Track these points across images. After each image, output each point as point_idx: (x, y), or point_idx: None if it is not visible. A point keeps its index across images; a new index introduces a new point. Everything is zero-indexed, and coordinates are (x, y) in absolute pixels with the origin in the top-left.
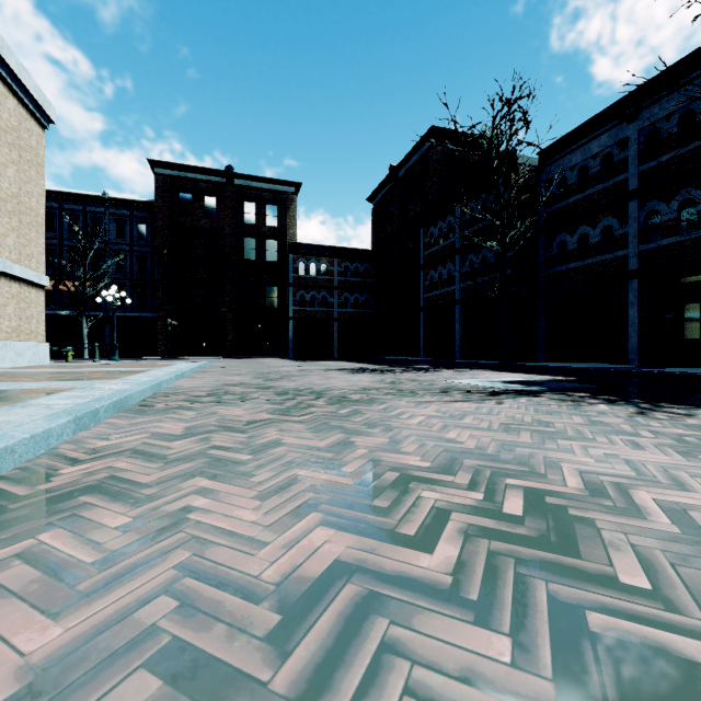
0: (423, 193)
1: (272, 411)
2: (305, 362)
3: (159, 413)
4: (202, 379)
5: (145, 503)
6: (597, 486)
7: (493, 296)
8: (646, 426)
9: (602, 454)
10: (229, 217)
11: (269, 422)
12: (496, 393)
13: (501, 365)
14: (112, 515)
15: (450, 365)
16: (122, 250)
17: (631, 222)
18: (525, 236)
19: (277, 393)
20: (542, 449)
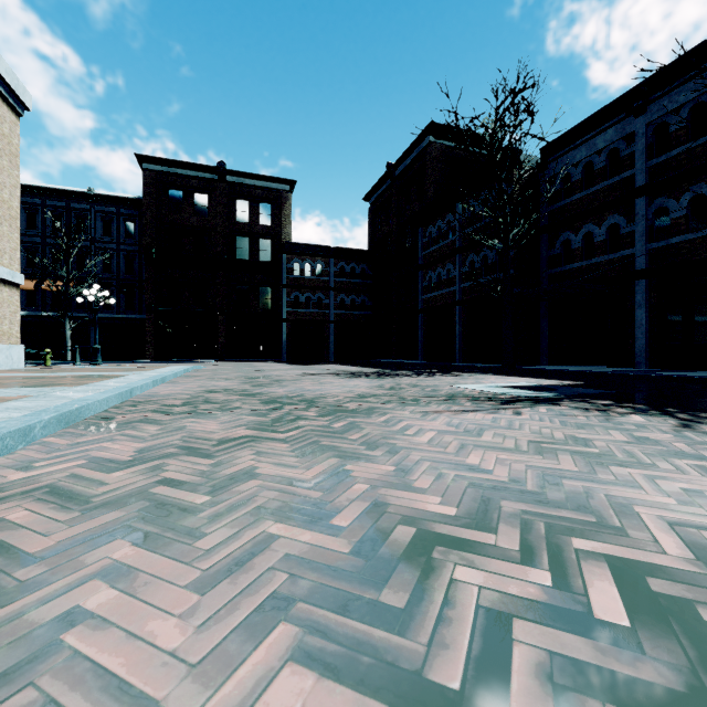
0: (421, 191)
1: (252, 425)
2: (299, 365)
3: (115, 428)
4: (183, 384)
5: (8, 600)
6: None
7: (496, 296)
8: (705, 445)
9: (679, 489)
10: (221, 215)
11: (246, 440)
12: (509, 401)
13: (503, 368)
14: None
15: (450, 368)
16: (108, 248)
17: (638, 220)
18: (527, 234)
19: (263, 402)
20: (597, 482)
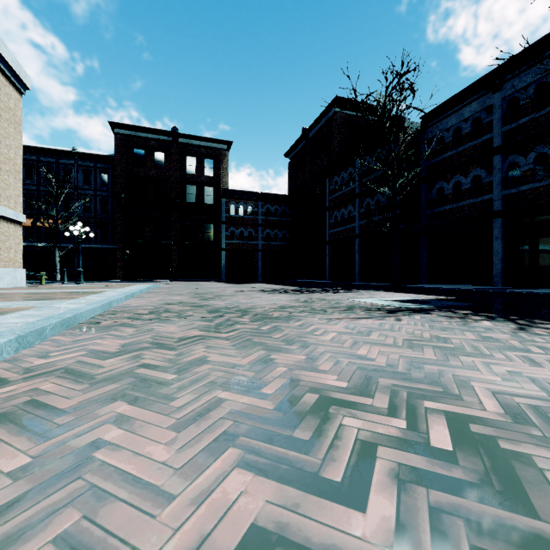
0: (329, 150)
1: (202, 328)
2: (234, 284)
3: (102, 330)
4: (148, 299)
5: (54, 435)
6: (515, 410)
7: (386, 231)
8: (532, 342)
9: (505, 371)
10: (174, 168)
11: (199, 338)
12: (393, 311)
13: (392, 286)
14: (11, 453)
15: (351, 286)
16: (88, 194)
17: (496, 172)
18: (410, 183)
19: (209, 311)
20: (448, 366)
